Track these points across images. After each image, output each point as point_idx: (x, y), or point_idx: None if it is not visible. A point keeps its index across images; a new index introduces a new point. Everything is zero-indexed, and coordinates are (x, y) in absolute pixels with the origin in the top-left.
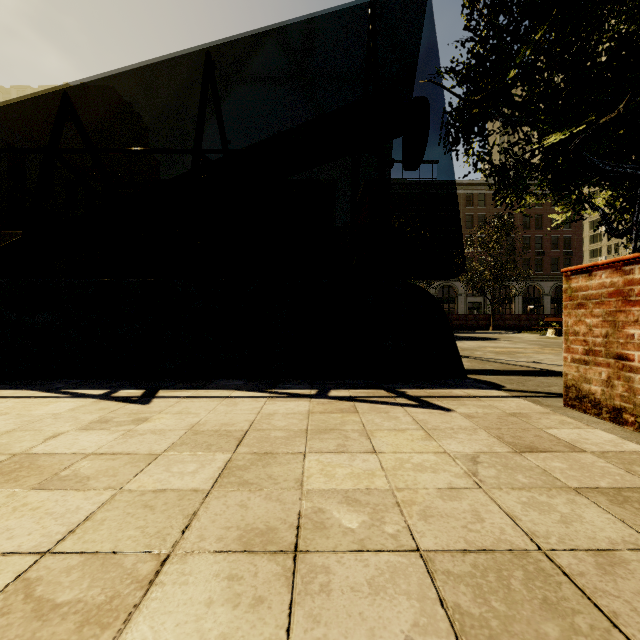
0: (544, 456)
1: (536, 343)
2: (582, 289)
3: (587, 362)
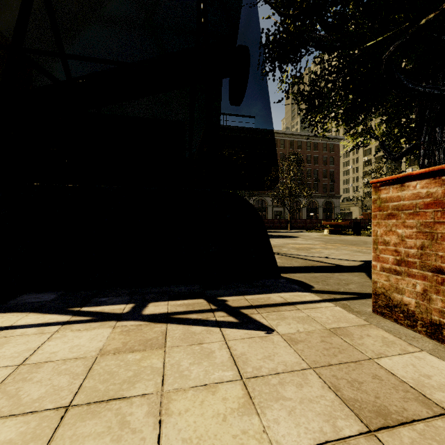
0: (409, 439)
1: (320, 240)
2: (393, 200)
3: (399, 272)
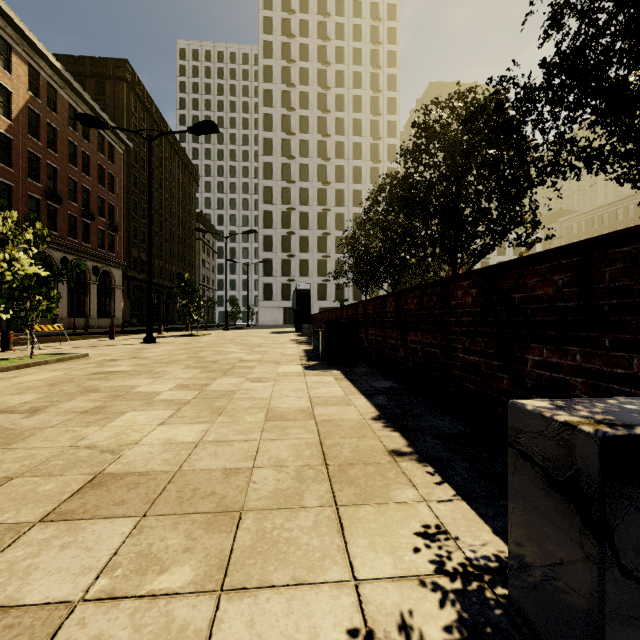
0: None
1: None
2: None
3: None
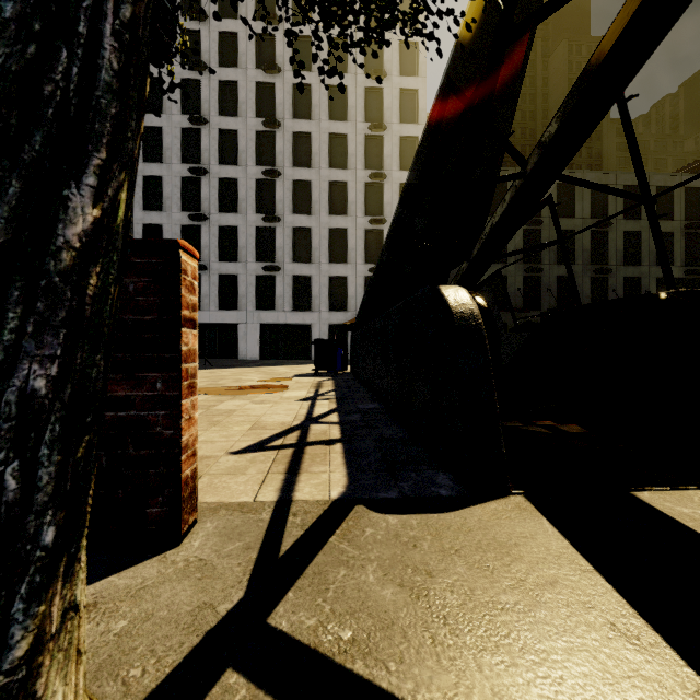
0: None
1: None
2: None
3: None
